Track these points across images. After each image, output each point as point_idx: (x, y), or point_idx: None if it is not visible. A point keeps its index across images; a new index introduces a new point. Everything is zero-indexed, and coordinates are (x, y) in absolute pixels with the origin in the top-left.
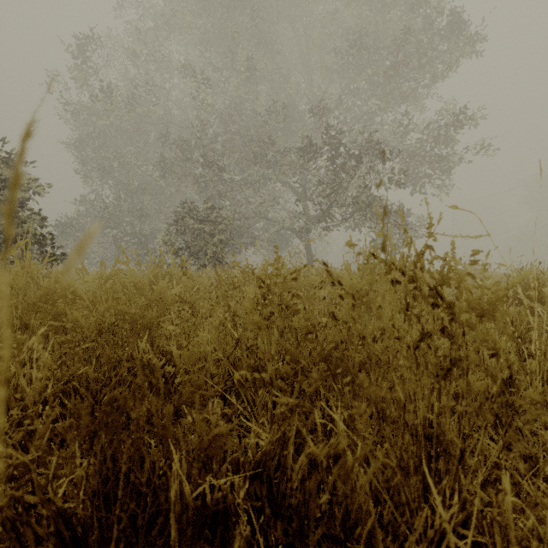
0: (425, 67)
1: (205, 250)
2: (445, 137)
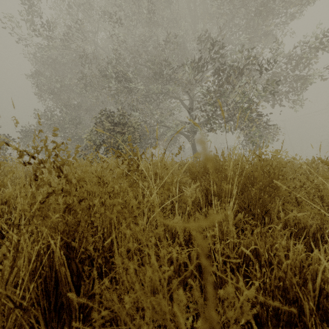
0: (286, 6)
1: (117, 146)
2: (302, 58)
